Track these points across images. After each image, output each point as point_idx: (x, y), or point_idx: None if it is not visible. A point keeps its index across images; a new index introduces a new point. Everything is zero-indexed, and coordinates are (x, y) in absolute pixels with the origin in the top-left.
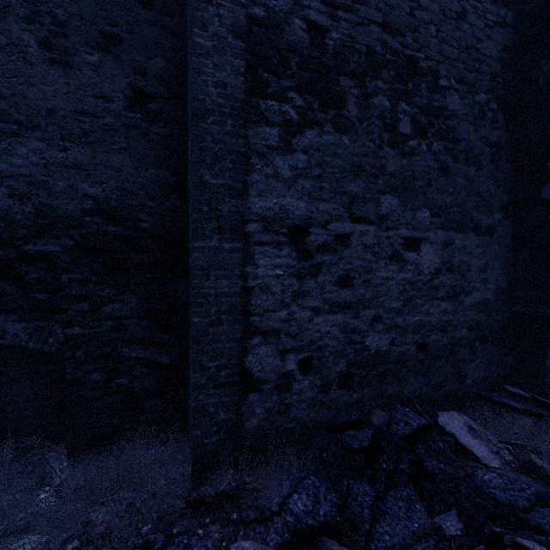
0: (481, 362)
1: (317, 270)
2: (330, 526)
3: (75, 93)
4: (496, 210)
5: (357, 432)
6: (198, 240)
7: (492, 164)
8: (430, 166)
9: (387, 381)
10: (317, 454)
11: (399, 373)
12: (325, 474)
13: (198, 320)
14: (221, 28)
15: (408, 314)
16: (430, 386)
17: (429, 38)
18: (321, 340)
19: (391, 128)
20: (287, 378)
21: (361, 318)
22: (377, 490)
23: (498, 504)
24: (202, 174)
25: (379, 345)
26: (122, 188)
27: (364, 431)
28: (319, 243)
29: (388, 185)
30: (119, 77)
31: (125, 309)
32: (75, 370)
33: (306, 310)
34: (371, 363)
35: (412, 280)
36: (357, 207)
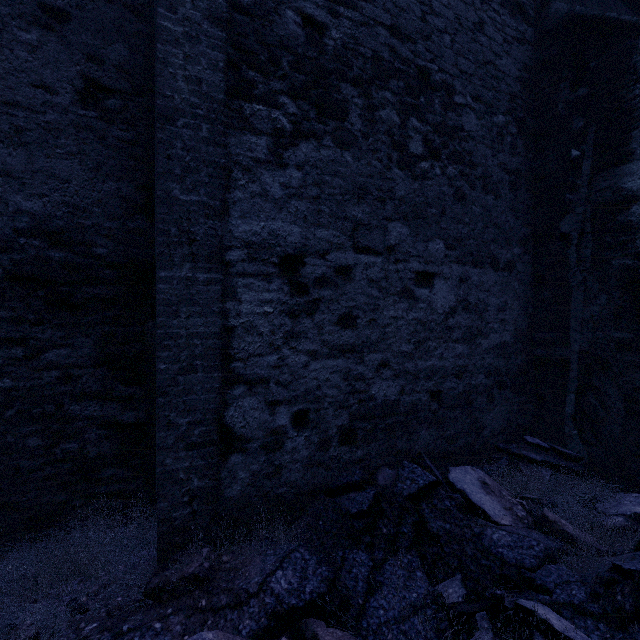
0: (500, 411)
1: (314, 307)
2: (317, 604)
3: (3, 78)
4: (515, 244)
5: (357, 494)
6: (165, 268)
7: (512, 193)
8: (445, 192)
9: (396, 435)
10: (312, 522)
11: (409, 425)
12: (319, 545)
13: (164, 367)
14: (194, 12)
15: (420, 359)
16: (445, 439)
17: (443, 48)
18: (319, 389)
19: (401, 146)
20: (278, 435)
21: (366, 363)
22: (375, 558)
23: (505, 565)
24: (169, 188)
25: (387, 394)
26: (70, 203)
27: (366, 493)
28: (316, 276)
29: (397, 211)
30: (66, 64)
31: (75, 356)
32: (4, 435)
33: (301, 354)
34: (378, 414)
35: (425, 320)
36: (362, 235)
